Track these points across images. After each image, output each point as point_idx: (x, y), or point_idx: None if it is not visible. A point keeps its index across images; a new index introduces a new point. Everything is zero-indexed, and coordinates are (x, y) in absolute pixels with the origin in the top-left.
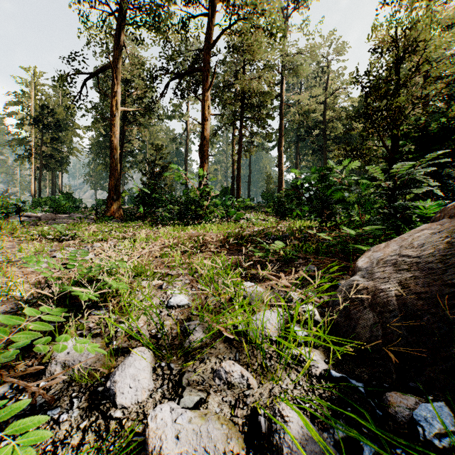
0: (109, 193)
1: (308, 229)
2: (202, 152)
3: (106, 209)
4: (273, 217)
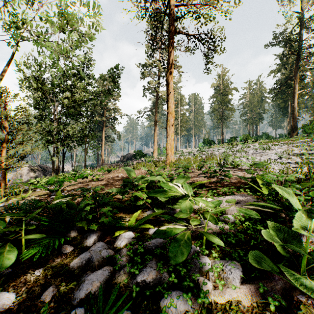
0: (291, 129)
1: None
2: None
3: (290, 136)
4: None
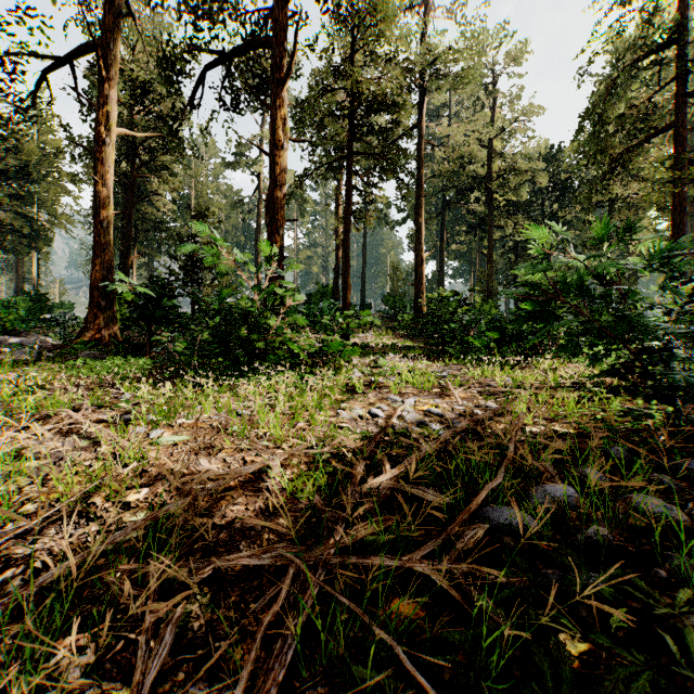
0: (90, 294)
1: (607, 441)
2: (273, 213)
3: (85, 326)
4: (407, 339)
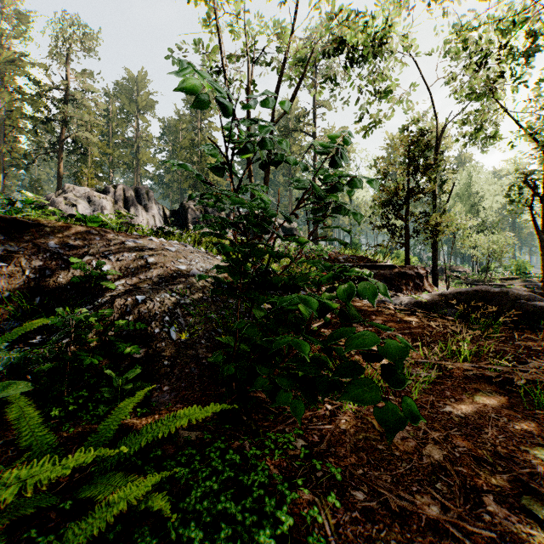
0: None
1: None
2: None
3: None
4: None
